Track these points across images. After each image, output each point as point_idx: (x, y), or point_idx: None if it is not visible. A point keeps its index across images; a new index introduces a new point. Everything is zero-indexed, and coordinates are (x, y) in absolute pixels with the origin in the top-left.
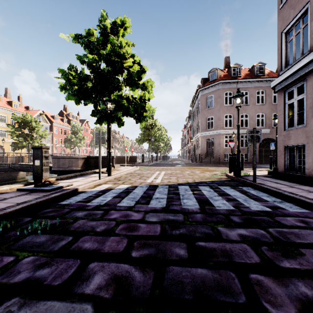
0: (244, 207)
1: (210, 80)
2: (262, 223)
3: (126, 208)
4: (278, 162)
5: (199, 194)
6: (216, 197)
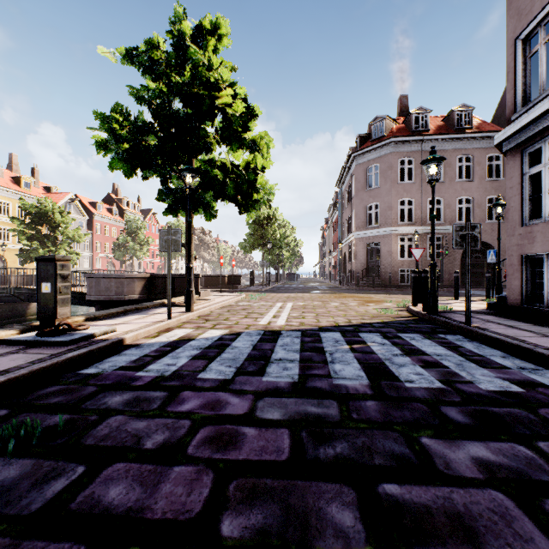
0: (463, 383)
1: (373, 138)
2: (518, 427)
3: (217, 384)
4: (508, 286)
5: (363, 352)
6: (400, 358)
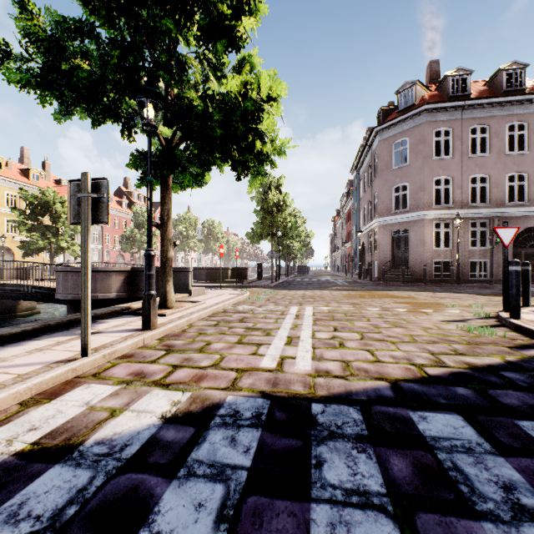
0: None
1: (400, 109)
2: None
3: None
4: None
5: None
6: None
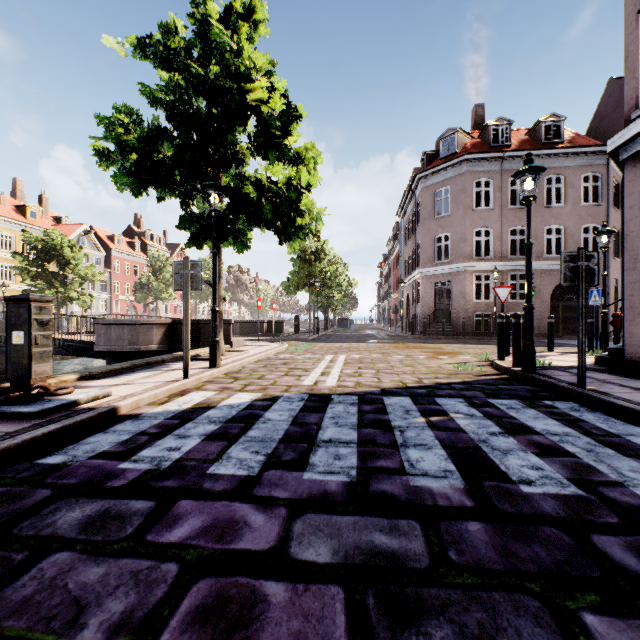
0: (609, 486)
1: (443, 156)
2: None
3: (234, 485)
4: (627, 335)
5: (447, 428)
6: (501, 438)
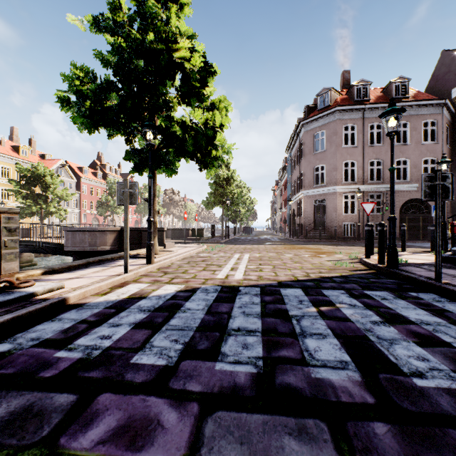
0: None
1: (319, 108)
2: None
3: (153, 376)
4: None
5: (335, 318)
6: (383, 328)
